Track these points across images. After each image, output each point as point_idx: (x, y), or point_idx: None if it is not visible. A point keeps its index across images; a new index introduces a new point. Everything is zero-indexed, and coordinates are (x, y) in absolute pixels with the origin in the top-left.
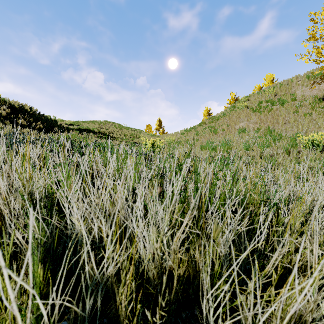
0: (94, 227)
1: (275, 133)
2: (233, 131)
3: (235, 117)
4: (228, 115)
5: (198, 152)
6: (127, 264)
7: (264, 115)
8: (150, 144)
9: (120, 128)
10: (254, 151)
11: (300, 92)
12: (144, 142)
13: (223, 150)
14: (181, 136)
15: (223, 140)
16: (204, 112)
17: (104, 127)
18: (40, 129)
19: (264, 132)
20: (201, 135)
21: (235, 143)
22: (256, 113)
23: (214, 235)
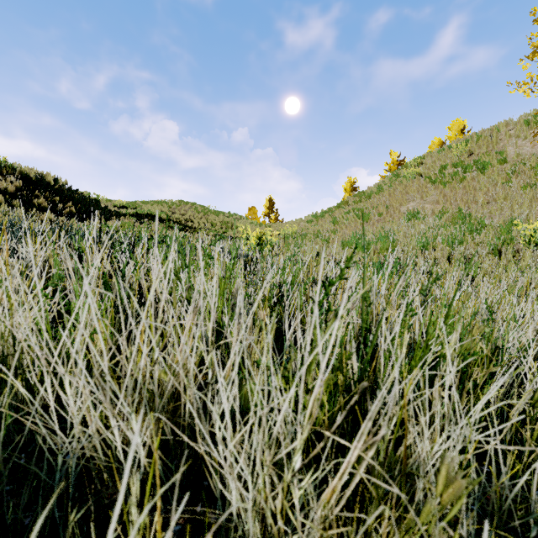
0: (117, 437)
1: (472, 220)
2: (397, 217)
3: (399, 193)
4: (387, 189)
5: (337, 253)
6: (202, 507)
7: (451, 188)
8: (255, 238)
9: (204, 212)
10: (438, 250)
11: (514, 149)
12: (243, 235)
13: (382, 249)
14: (308, 225)
15: (380, 233)
16: (346, 186)
17: (178, 211)
18: (71, 214)
19: (452, 217)
20: (341, 223)
21: (401, 237)
22: (437, 186)
23: (438, 488)
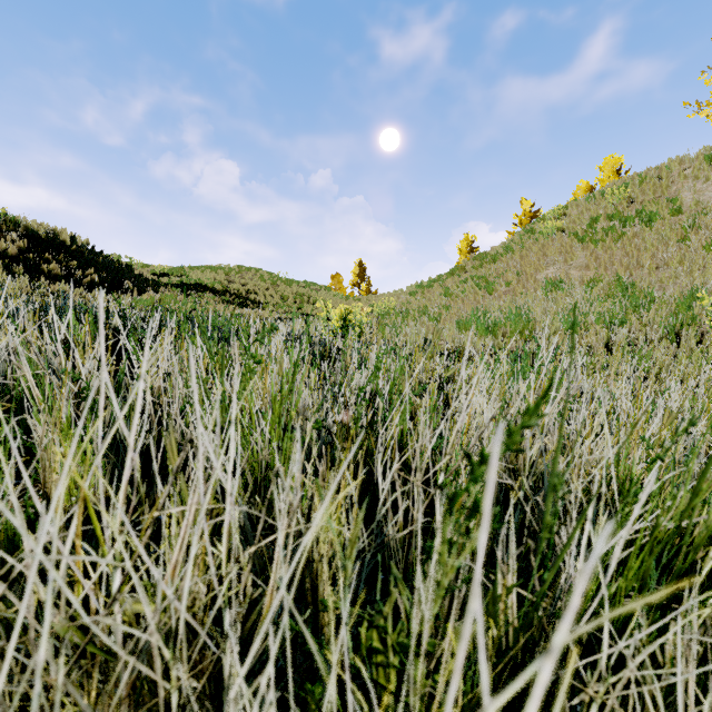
0: None
1: (636, 292)
2: (532, 288)
3: (534, 255)
4: (518, 250)
5: (451, 337)
6: None
7: (605, 248)
8: (338, 317)
9: (272, 282)
10: (592, 334)
11: (692, 195)
12: (322, 314)
13: (513, 332)
14: (411, 299)
15: (510, 309)
16: (461, 245)
17: (237, 279)
18: (93, 284)
19: (609, 288)
20: (456, 296)
21: (539, 315)
22: (586, 245)
23: None
